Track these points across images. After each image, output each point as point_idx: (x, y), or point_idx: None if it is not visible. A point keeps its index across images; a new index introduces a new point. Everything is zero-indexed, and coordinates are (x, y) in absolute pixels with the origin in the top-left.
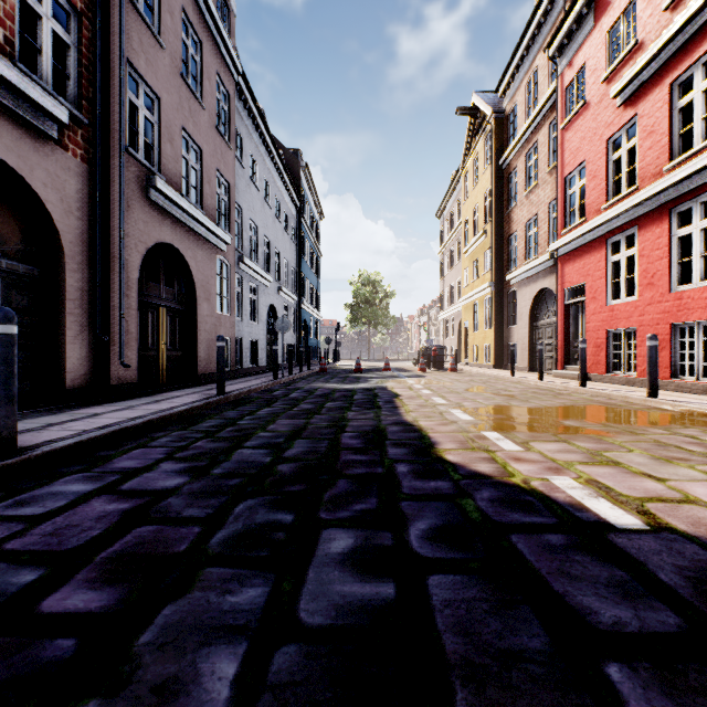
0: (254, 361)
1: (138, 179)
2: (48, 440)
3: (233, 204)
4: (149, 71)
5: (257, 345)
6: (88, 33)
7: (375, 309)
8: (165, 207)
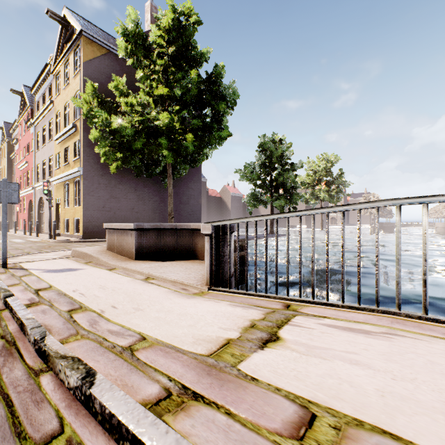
0: None
1: None
2: None
3: None
4: None
5: None
6: None
7: None
8: None
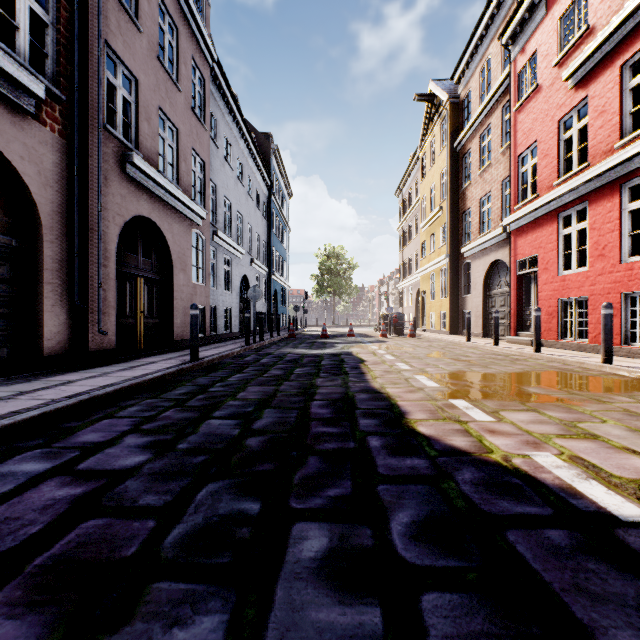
0: (228, 328)
1: (116, 155)
2: (12, 411)
3: (208, 182)
4: (127, 52)
5: (231, 312)
6: (66, 13)
7: (339, 280)
8: (142, 182)
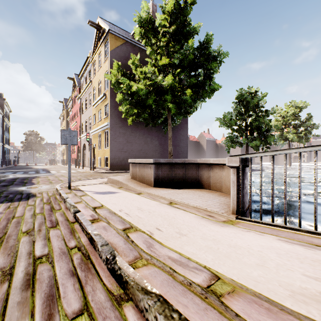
0: None
1: None
2: None
3: None
4: None
5: None
6: None
7: (36, 145)
8: None
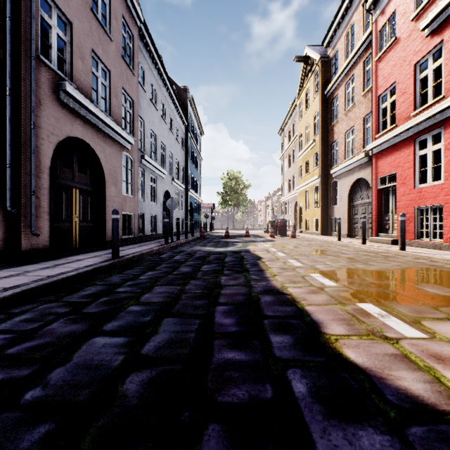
0: (154, 230)
1: (50, 83)
2: None
3: (136, 116)
4: None
5: (156, 218)
6: None
7: (237, 196)
8: (75, 108)
